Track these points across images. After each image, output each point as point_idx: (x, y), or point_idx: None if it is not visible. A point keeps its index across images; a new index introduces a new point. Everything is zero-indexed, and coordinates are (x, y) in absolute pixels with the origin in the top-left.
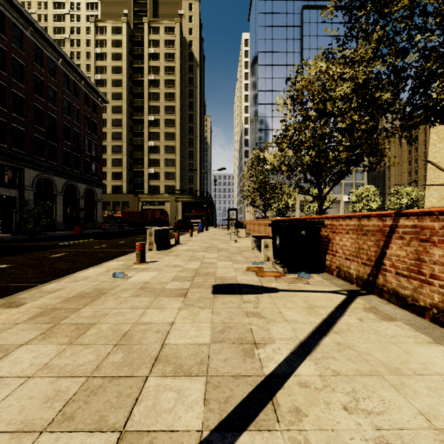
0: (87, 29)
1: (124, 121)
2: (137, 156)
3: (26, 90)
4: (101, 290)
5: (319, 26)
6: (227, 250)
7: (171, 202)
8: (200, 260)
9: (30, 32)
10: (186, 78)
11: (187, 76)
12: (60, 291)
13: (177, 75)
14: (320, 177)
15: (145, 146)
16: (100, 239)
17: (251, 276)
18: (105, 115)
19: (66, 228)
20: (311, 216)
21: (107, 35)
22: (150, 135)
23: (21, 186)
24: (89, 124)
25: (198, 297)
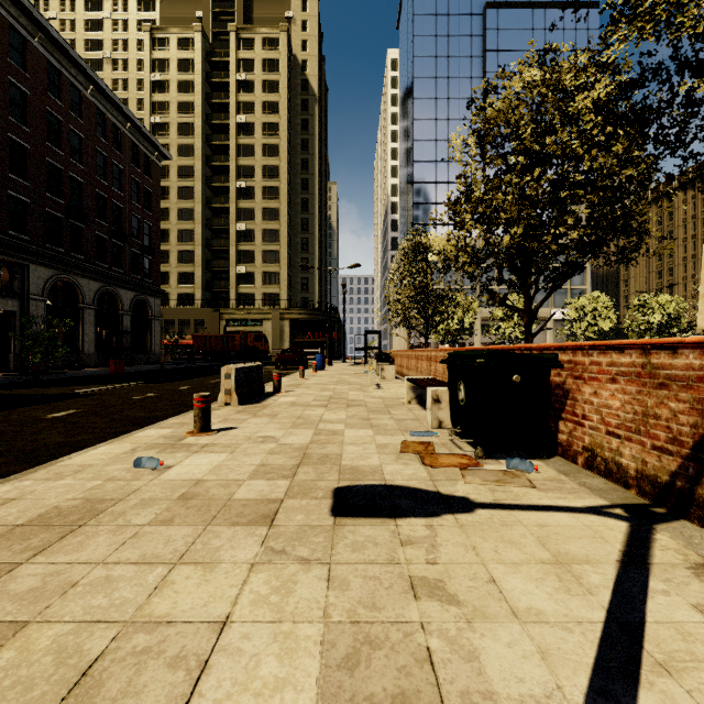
0: (139, 43)
1: (198, 191)
2: (218, 246)
3: (31, 136)
4: (96, 503)
5: (512, 34)
6: (364, 403)
7: (272, 320)
8: (313, 426)
9: (40, 40)
10: (297, 121)
11: (299, 118)
12: (8, 507)
13: (283, 115)
14: (529, 274)
15: (231, 231)
16: (149, 383)
17: (412, 465)
18: (166, 181)
19: (100, 363)
20: (502, 342)
21: (171, 51)
22: (240, 213)
23: (24, 295)
24: (139, 194)
25: (300, 527)
